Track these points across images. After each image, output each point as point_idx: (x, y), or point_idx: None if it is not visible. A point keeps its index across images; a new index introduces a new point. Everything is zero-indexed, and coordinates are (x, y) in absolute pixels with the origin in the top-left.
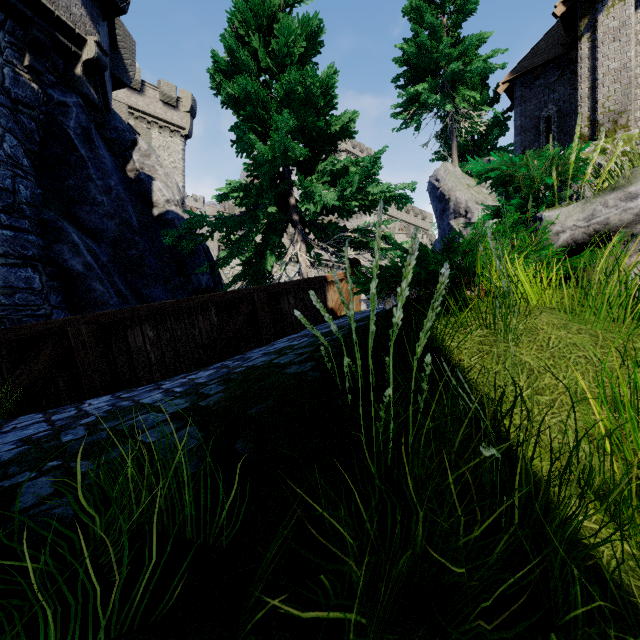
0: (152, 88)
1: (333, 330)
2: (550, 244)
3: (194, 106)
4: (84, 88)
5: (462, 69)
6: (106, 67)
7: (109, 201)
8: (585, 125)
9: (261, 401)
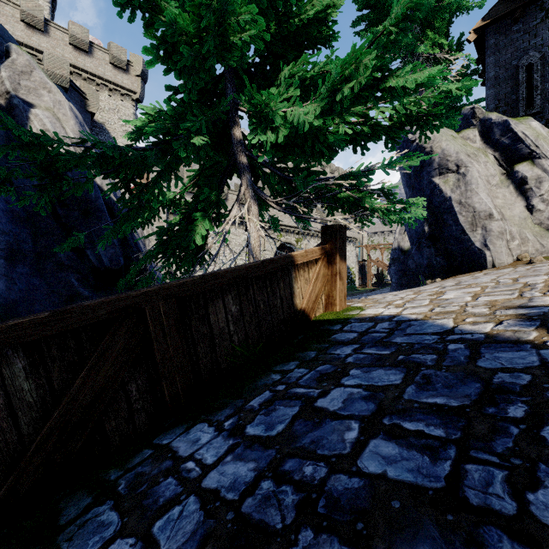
0: (101, 50)
1: None
2: None
3: (145, 71)
4: None
5: (437, 5)
6: None
7: None
8: None
9: None
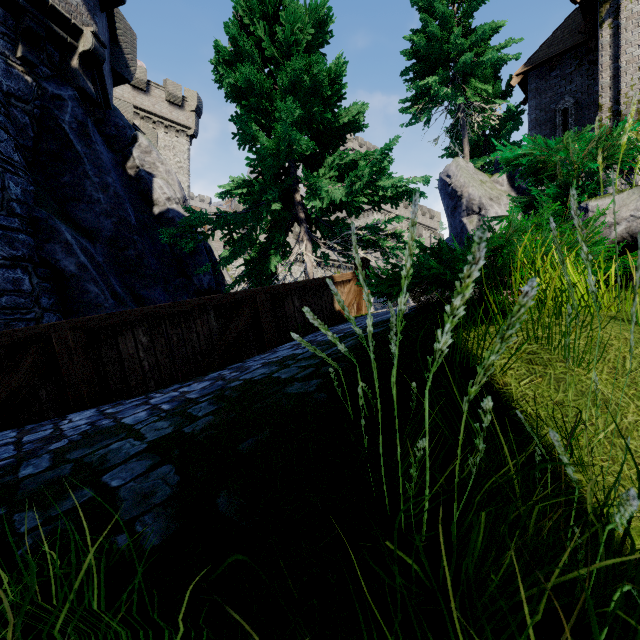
0: (158, 88)
1: (344, 348)
2: (604, 238)
3: (200, 105)
4: (80, 81)
5: (474, 60)
6: (104, 59)
7: (106, 199)
8: (606, 116)
9: (255, 431)
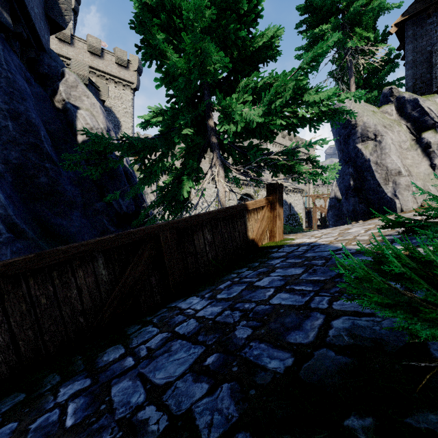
0: (109, 54)
1: None
2: None
3: (140, 66)
4: None
5: (363, 9)
6: None
7: (15, 126)
8: None
9: None
